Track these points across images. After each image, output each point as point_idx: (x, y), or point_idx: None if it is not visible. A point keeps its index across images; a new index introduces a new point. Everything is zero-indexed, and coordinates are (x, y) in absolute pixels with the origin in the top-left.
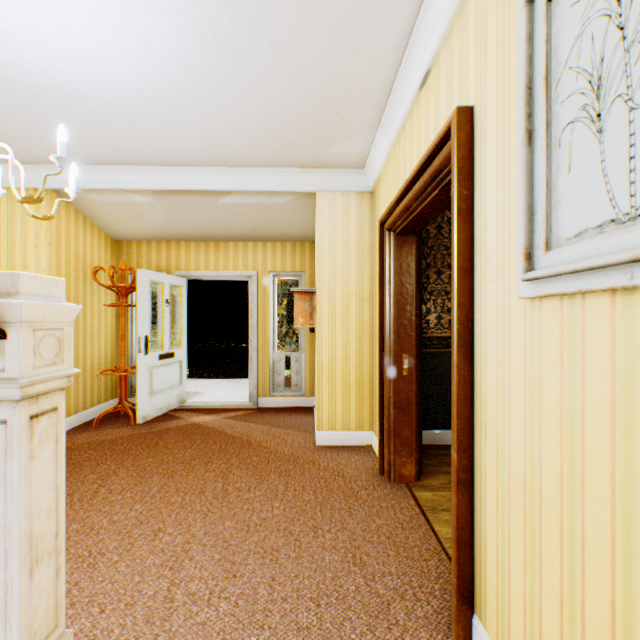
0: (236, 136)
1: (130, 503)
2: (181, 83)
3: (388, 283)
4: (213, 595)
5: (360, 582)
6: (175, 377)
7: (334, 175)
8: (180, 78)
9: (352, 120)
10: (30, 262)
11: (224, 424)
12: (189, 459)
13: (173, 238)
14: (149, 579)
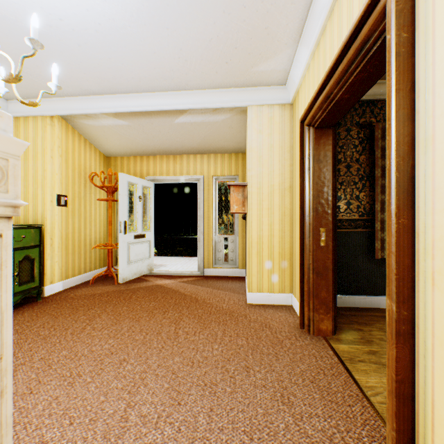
0: (185, 60)
1: (106, 338)
2: (141, 9)
3: (307, 170)
4: (160, 419)
5: (289, 421)
6: (145, 252)
7: (261, 92)
8: (140, 4)
9: (277, 34)
10: (47, 167)
11: (179, 286)
12: (152, 309)
13: (144, 153)
14: (111, 400)
